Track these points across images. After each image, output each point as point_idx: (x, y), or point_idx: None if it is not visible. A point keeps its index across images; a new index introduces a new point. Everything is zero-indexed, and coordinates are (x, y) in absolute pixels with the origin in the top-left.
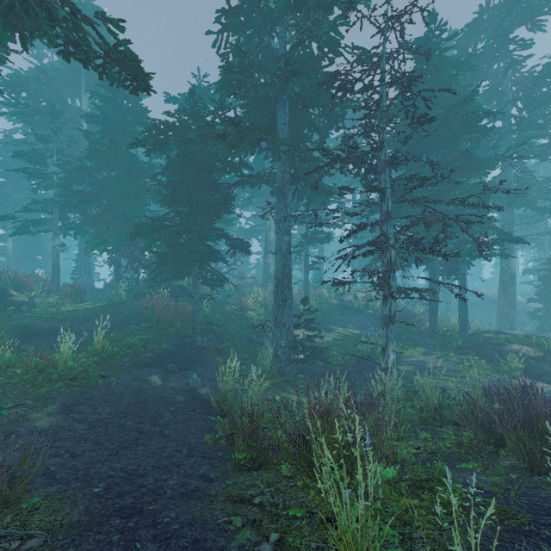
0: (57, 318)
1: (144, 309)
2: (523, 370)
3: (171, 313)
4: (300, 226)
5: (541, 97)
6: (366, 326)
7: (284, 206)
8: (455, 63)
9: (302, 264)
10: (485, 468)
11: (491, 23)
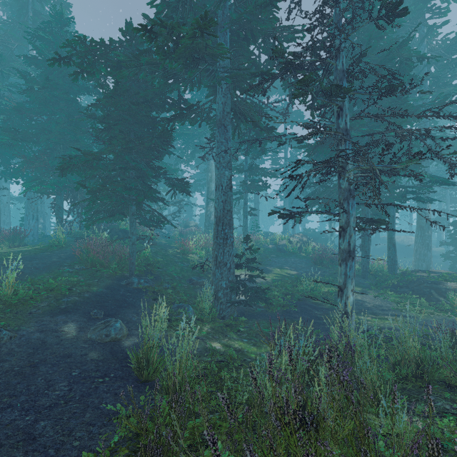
0: None
1: (79, 250)
2: None
3: (107, 254)
4: (237, 183)
5: None
6: (301, 267)
7: (225, 139)
8: None
9: (240, 216)
10: None
11: None
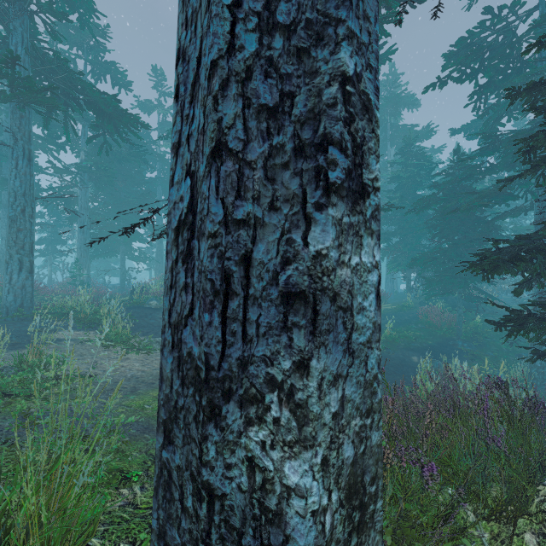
0: None
1: (421, 314)
2: None
3: (439, 320)
4: None
5: None
6: None
7: None
8: None
9: None
10: None
11: None
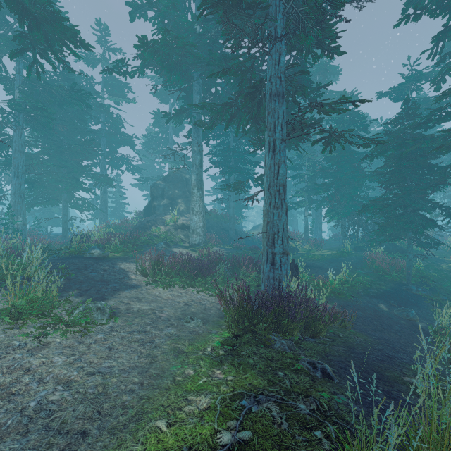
0: (314, 259)
1: (365, 259)
2: None
3: (388, 265)
4: None
5: None
6: None
7: None
8: None
9: None
10: None
11: None
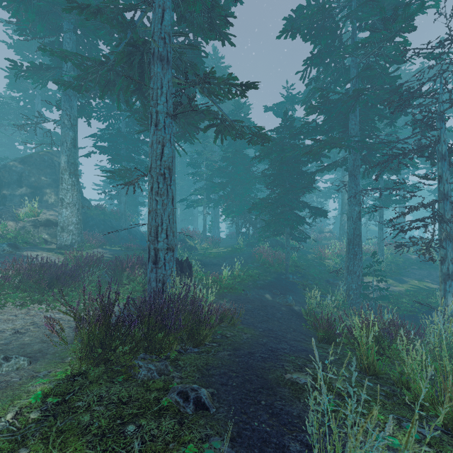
0: (211, 257)
1: (255, 254)
2: None
3: (272, 258)
4: None
5: None
6: None
7: (354, 185)
8: None
9: None
10: None
11: None
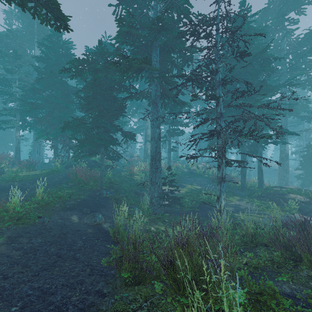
0: (15, 180)
1: (71, 174)
2: (298, 209)
3: (87, 177)
4: (165, 127)
5: (304, 52)
6: (204, 184)
7: (156, 111)
8: (256, 30)
9: (166, 149)
10: (291, 278)
11: (274, 10)
